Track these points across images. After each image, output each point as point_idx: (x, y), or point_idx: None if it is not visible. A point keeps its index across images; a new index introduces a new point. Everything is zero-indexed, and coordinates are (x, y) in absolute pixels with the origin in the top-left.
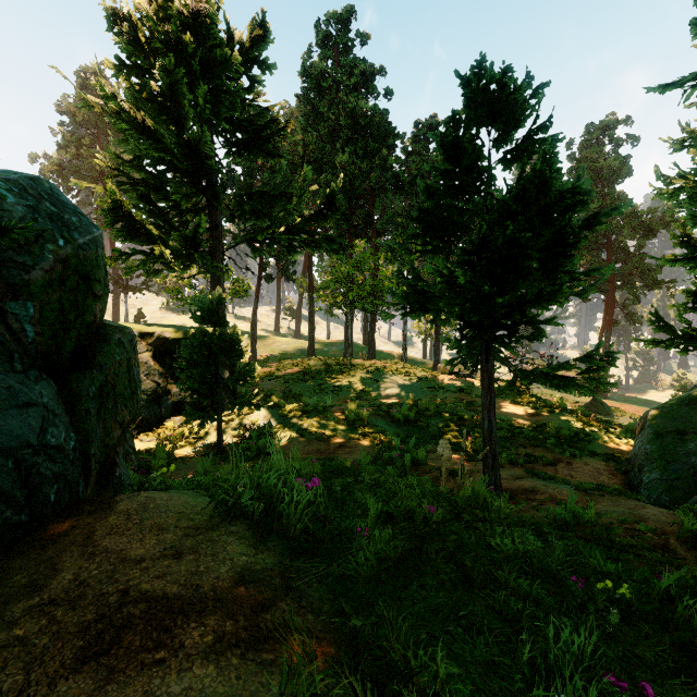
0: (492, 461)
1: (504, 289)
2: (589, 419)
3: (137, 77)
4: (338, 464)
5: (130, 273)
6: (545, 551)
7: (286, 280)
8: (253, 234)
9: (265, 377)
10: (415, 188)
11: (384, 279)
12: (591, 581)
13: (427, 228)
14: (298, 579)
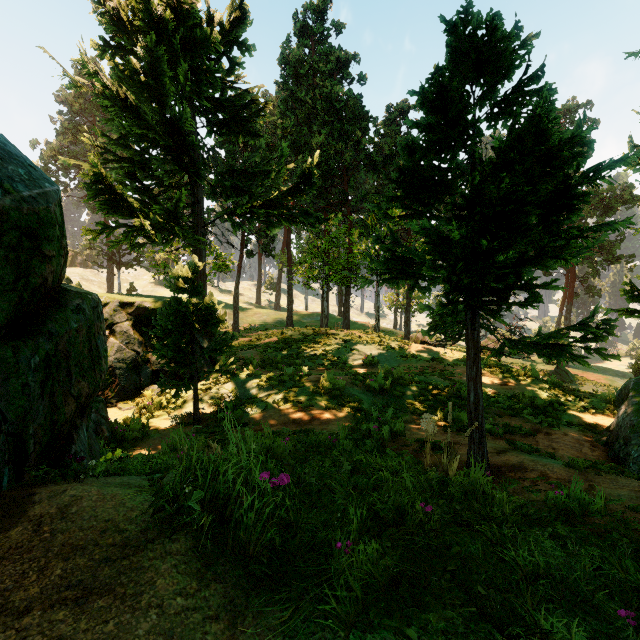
0: (479, 436)
1: (499, 248)
2: (562, 388)
3: (123, 60)
4: (313, 440)
5: (114, 246)
6: (567, 561)
7: (267, 255)
8: (232, 208)
9: (245, 346)
10: (387, 168)
11: (359, 253)
12: (634, 605)
13: (408, 188)
14: (255, 633)
